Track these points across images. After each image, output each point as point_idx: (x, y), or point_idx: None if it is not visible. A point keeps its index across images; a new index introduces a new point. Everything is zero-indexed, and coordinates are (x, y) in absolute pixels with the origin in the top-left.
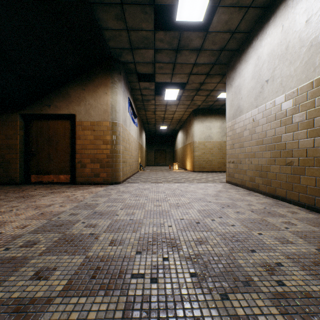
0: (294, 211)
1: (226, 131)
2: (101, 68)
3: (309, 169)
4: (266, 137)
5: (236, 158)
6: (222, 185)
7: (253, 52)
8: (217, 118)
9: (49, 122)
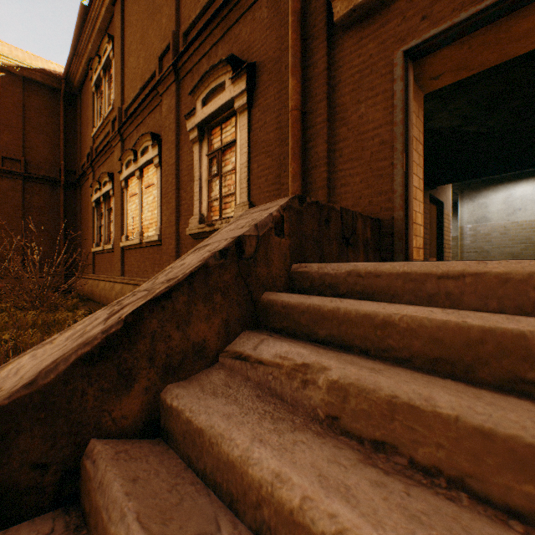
0: None
1: (463, 230)
2: None
3: None
4: (518, 237)
5: (480, 249)
6: None
7: (505, 190)
8: None
9: (430, 205)
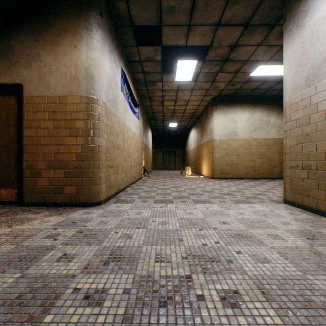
0: None
1: (286, 112)
2: (66, 3)
3: None
4: None
5: (317, 161)
6: (287, 211)
7: None
8: (245, 108)
9: None
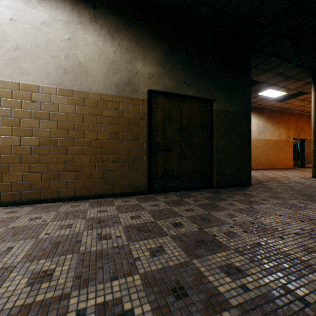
0: (11, 211)
1: None
2: None
3: (16, 166)
4: None
5: None
6: None
7: None
8: None
9: None
